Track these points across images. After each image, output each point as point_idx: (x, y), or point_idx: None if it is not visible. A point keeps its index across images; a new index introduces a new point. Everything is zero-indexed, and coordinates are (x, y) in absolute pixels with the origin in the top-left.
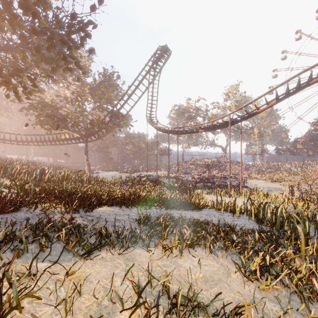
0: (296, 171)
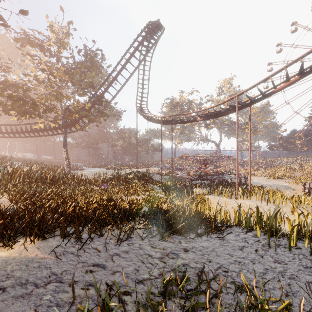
0: (294, 167)
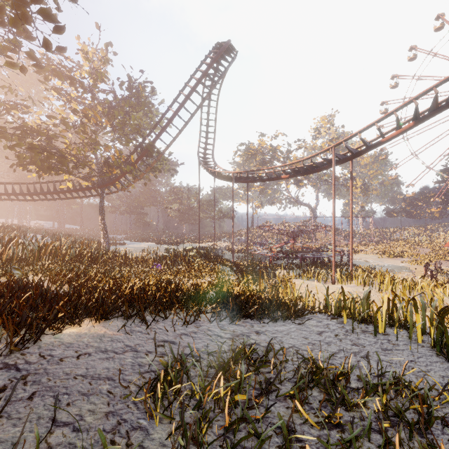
0: (419, 241)
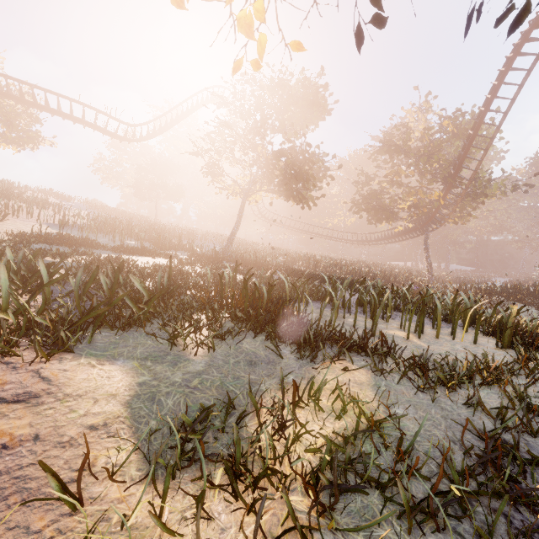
0: None
